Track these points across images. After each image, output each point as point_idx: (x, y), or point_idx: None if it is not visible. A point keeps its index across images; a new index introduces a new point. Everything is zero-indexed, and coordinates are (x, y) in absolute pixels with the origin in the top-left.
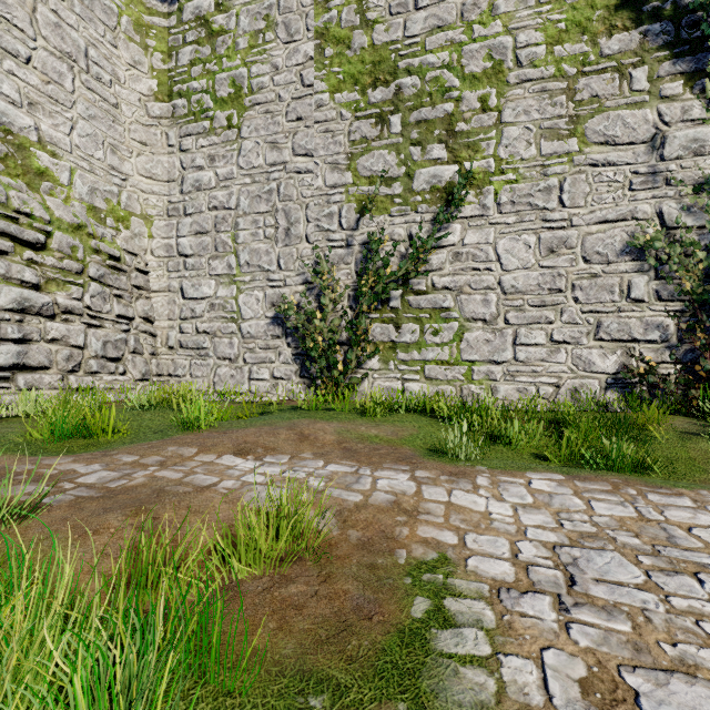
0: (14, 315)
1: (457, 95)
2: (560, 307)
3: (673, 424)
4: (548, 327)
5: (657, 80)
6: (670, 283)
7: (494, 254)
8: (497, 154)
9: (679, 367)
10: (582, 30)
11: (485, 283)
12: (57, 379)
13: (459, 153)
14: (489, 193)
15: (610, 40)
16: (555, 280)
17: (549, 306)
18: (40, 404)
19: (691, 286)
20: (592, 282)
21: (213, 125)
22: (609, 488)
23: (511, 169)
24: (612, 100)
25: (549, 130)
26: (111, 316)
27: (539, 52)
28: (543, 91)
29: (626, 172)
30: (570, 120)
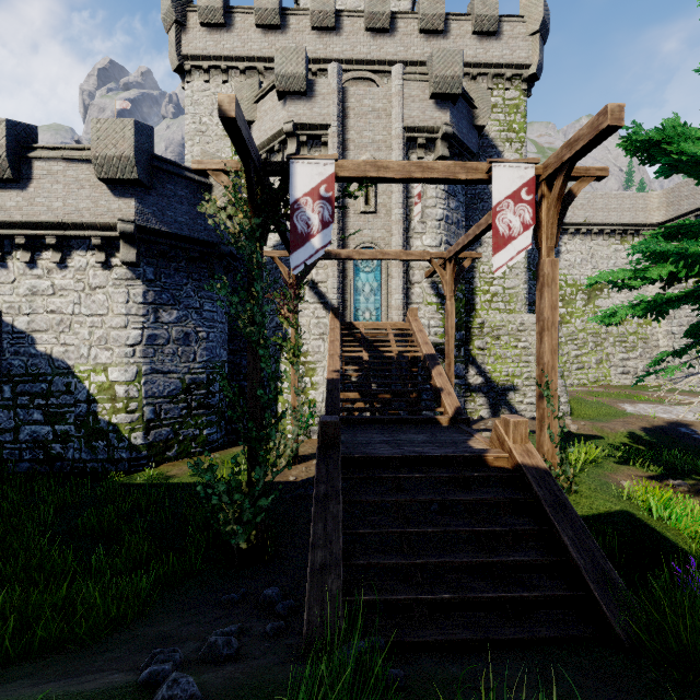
0: (621, 361)
1: None
2: None
3: None
4: None
5: None
6: None
7: None
8: None
9: None
10: None
11: None
12: (630, 377)
13: None
14: None
15: None
16: None
17: None
18: (627, 383)
19: None
20: None
21: (686, 285)
22: None
23: None
24: None
25: None
26: (645, 358)
27: None
28: None
29: None
30: None
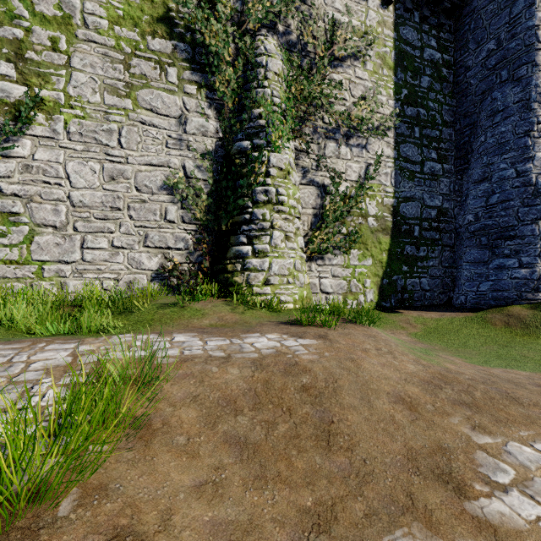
0: None
1: (27, 26)
2: (120, 221)
3: (168, 300)
4: (110, 236)
5: (182, 80)
6: (189, 212)
7: (64, 172)
8: (67, 91)
9: (191, 265)
10: (136, 24)
11: (56, 195)
12: None
13: (30, 78)
14: (60, 121)
15: (154, 40)
16: (115, 200)
17: (111, 220)
18: None
19: (201, 216)
20: (142, 205)
21: None
22: (24, 345)
23: (80, 107)
24: (156, 82)
25: (111, 87)
26: None
27: (103, 24)
28: (106, 55)
29: (164, 134)
30: (127, 85)
